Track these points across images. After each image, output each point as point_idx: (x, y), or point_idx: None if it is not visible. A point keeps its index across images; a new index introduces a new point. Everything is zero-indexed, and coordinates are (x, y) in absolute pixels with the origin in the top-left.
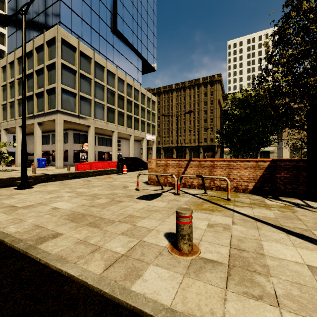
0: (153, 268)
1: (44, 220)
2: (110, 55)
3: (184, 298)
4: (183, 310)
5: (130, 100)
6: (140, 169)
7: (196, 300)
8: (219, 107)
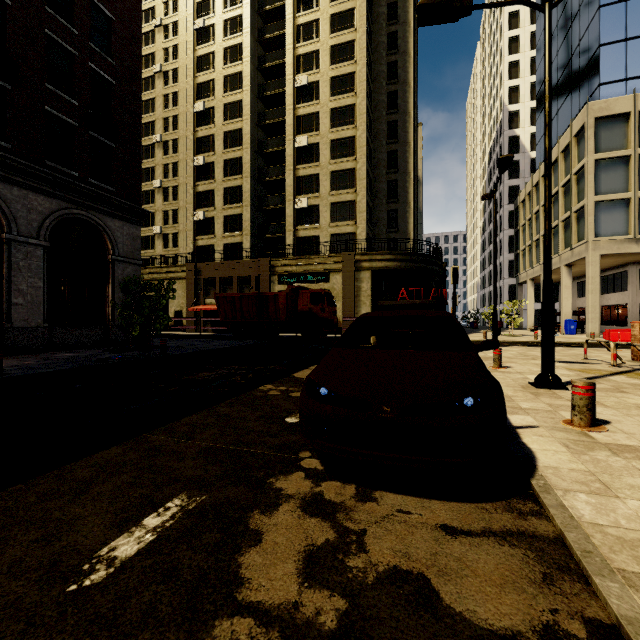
0: None
1: None
2: None
3: None
4: None
5: None
6: None
7: None
8: None
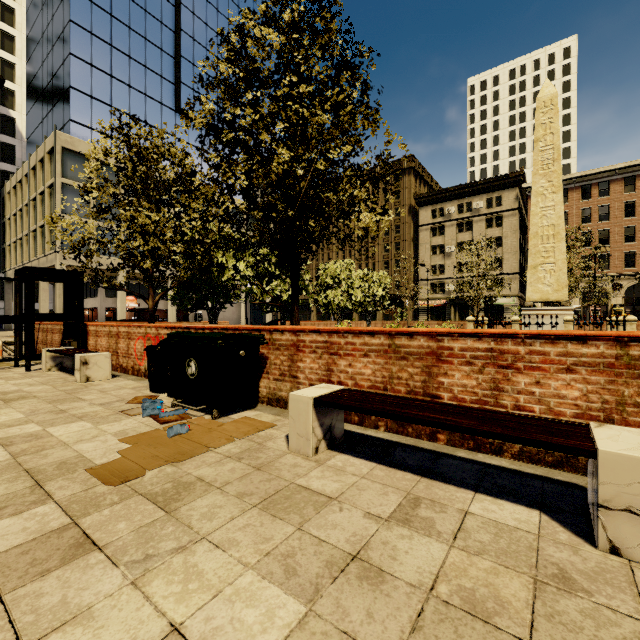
0: None
1: None
2: None
3: None
4: None
5: None
6: None
7: None
8: (410, 220)
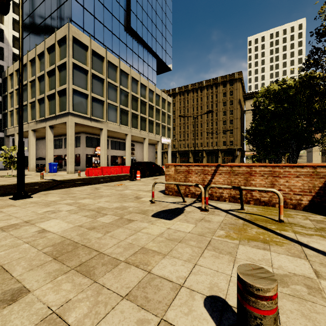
0: None
1: (16, 255)
2: (123, 54)
3: None
4: None
5: (144, 102)
6: (155, 175)
7: None
8: (239, 107)
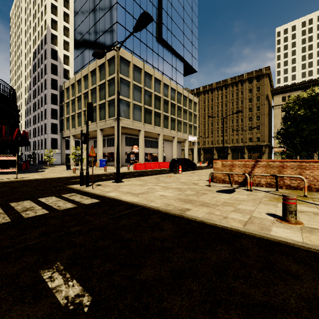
0: (275, 228)
1: (166, 201)
2: (155, 63)
3: (310, 240)
4: (312, 244)
5: (173, 104)
6: (189, 170)
7: (318, 242)
8: (267, 103)
